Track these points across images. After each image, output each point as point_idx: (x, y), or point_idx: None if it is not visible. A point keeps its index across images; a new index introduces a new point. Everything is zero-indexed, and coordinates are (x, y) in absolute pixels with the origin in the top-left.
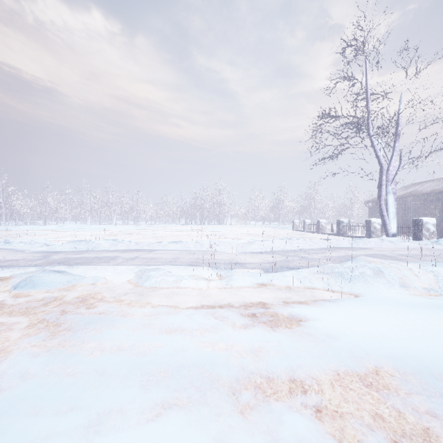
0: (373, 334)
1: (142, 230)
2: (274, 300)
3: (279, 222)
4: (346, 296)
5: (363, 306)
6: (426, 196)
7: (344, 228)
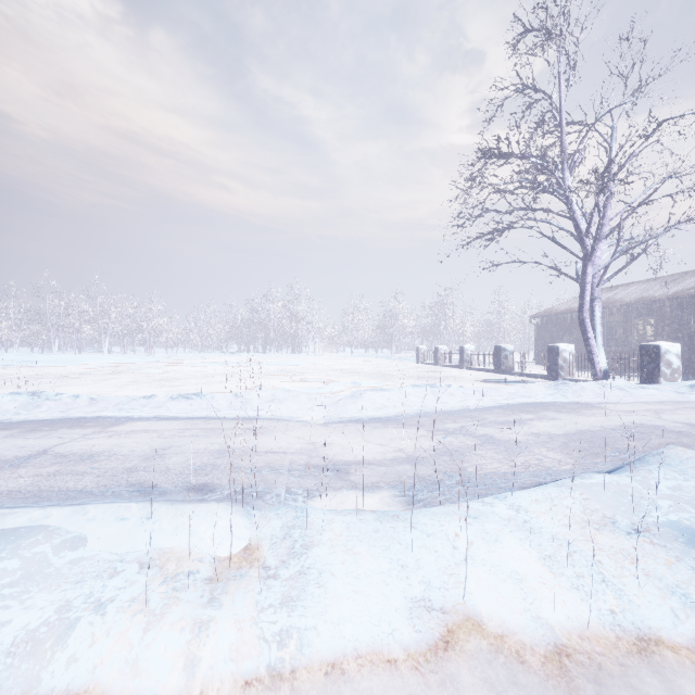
0: None
1: (152, 363)
2: None
3: (392, 349)
4: None
5: None
6: (631, 308)
7: (507, 359)
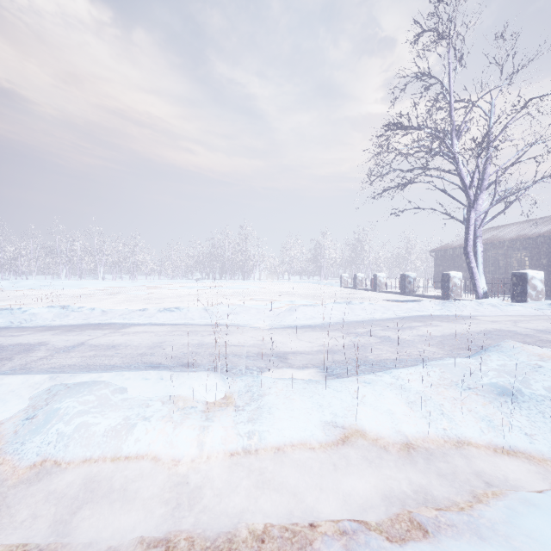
0: None
1: (137, 287)
2: (376, 490)
3: (321, 276)
4: None
5: None
6: (510, 244)
7: (410, 284)
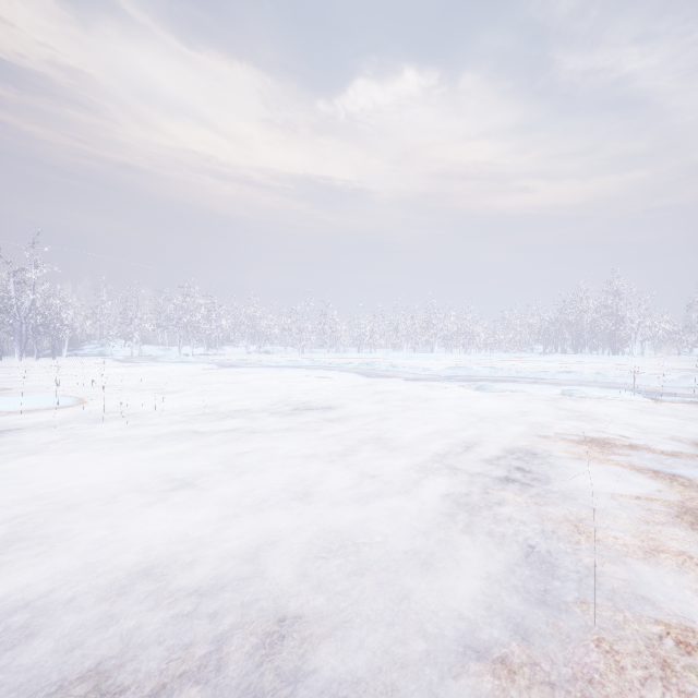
0: None
1: (485, 360)
2: None
3: None
4: None
5: None
6: None
7: None
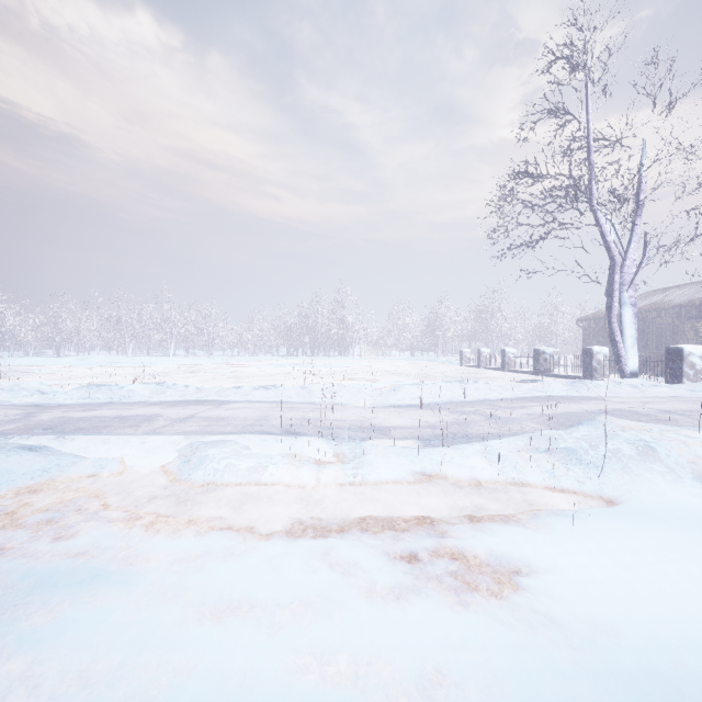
0: (701, 621)
1: (216, 365)
2: (449, 510)
3: (438, 352)
4: (592, 502)
5: (644, 532)
6: (679, 311)
7: (546, 362)
